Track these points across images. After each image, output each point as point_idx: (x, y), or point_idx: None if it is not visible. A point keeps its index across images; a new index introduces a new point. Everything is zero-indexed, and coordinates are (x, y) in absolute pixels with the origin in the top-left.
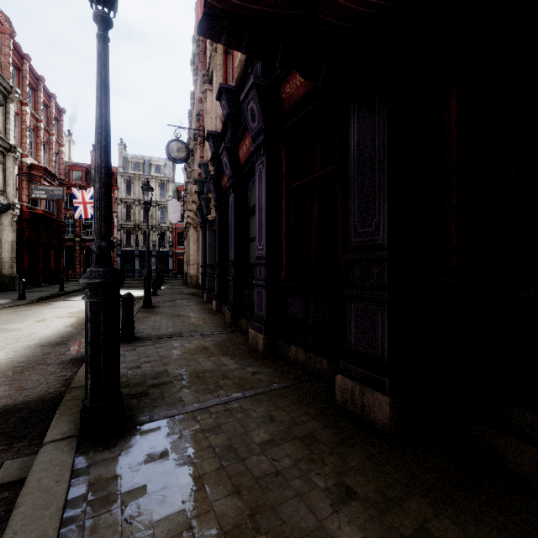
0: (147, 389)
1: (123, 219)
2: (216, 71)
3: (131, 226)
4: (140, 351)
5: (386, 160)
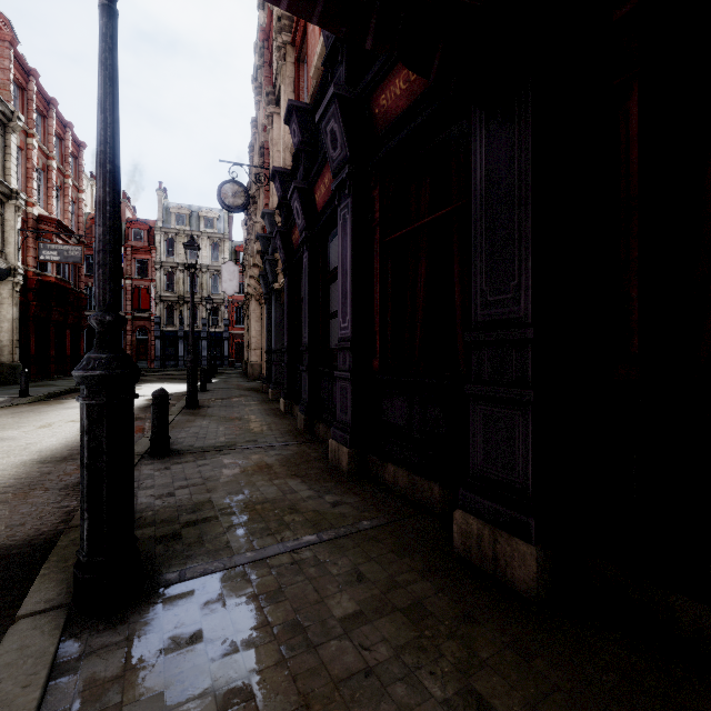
0: (180, 529)
1: (164, 290)
2: (285, 87)
3: (174, 299)
4: (176, 471)
5: (530, 192)
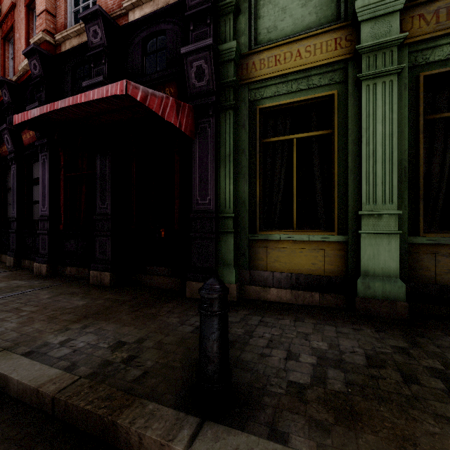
0: None
1: None
2: None
3: None
4: None
5: (110, 179)
